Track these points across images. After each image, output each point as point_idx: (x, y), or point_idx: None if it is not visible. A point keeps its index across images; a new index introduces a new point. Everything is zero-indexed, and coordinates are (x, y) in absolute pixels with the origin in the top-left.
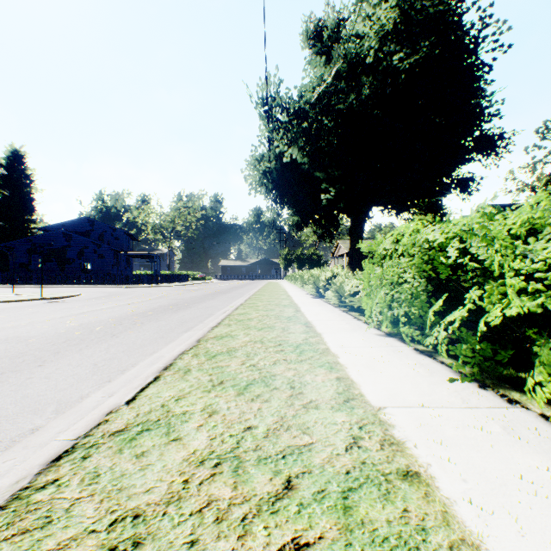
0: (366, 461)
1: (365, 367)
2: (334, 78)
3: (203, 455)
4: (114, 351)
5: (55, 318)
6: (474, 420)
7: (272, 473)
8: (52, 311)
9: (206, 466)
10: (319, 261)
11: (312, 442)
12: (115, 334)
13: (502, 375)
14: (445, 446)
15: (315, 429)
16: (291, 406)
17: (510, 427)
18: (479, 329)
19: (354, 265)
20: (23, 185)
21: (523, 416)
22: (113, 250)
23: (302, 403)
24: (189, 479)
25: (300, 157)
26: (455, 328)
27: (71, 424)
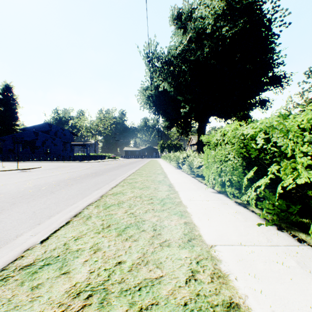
0: (200, 293)
1: (203, 214)
2: (188, 42)
3: (81, 287)
4: (49, 203)
5: (21, 181)
6: (277, 256)
7: (128, 305)
8: (20, 177)
9: (80, 298)
10: (180, 147)
11: (162, 275)
12: (53, 191)
13: (292, 221)
14: (257, 279)
15: (166, 263)
16: (151, 245)
17: (302, 262)
18: (277, 191)
19: (200, 150)
20: (11, 104)
21: (310, 252)
22: (62, 141)
23: (159, 242)
24: (64, 311)
25: (169, 87)
26: (261, 190)
27: (2, 257)
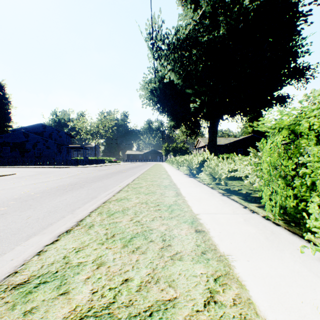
0: None
1: None
2: (200, 19)
3: None
4: None
5: None
6: None
7: None
8: None
9: None
10: (186, 151)
11: None
12: None
13: None
14: None
15: None
16: None
17: None
18: None
19: (211, 153)
20: (4, 104)
21: None
22: (56, 143)
23: None
24: None
25: (176, 77)
26: None
27: None
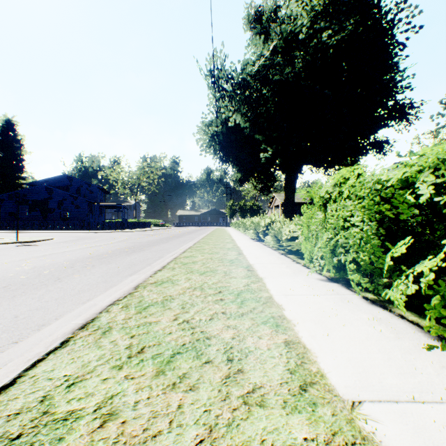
0: None
1: (316, 323)
2: (272, 53)
3: None
4: (47, 299)
5: (14, 260)
6: None
7: None
8: (17, 253)
9: None
10: (259, 211)
11: None
12: (60, 278)
13: None
14: None
15: None
16: (226, 401)
17: None
18: None
19: (288, 214)
20: (15, 148)
21: None
22: (87, 201)
23: (242, 393)
24: None
25: (243, 121)
26: (431, 281)
27: None
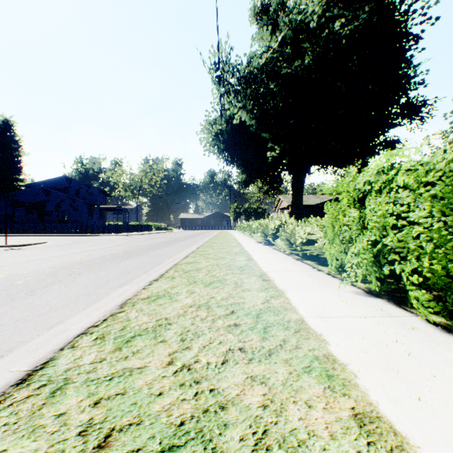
0: None
1: (387, 371)
2: (280, 45)
3: None
4: (4, 321)
5: None
6: None
7: None
8: None
9: None
10: (264, 214)
11: None
12: (34, 290)
13: None
14: None
15: None
16: None
17: None
18: None
19: (295, 216)
20: (12, 149)
21: None
22: (86, 203)
23: None
24: None
25: (249, 118)
26: None
27: None
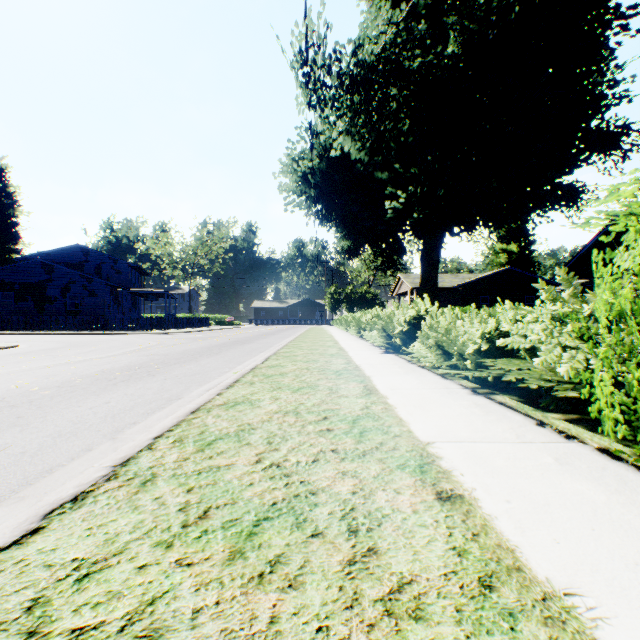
0: None
1: None
2: (407, 21)
3: None
4: None
5: None
6: None
7: None
8: None
9: None
10: (374, 301)
11: None
12: None
13: None
14: None
15: None
16: None
17: None
18: None
19: None
20: (4, 206)
21: None
22: (109, 285)
23: None
24: None
25: (356, 146)
26: None
27: None
